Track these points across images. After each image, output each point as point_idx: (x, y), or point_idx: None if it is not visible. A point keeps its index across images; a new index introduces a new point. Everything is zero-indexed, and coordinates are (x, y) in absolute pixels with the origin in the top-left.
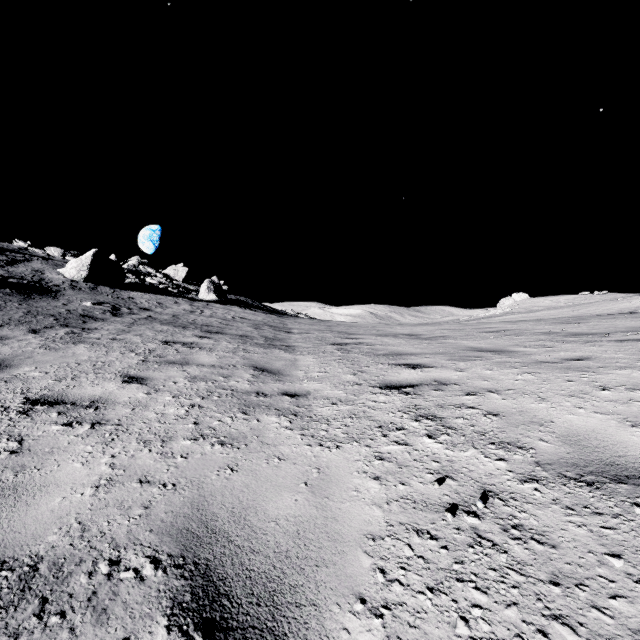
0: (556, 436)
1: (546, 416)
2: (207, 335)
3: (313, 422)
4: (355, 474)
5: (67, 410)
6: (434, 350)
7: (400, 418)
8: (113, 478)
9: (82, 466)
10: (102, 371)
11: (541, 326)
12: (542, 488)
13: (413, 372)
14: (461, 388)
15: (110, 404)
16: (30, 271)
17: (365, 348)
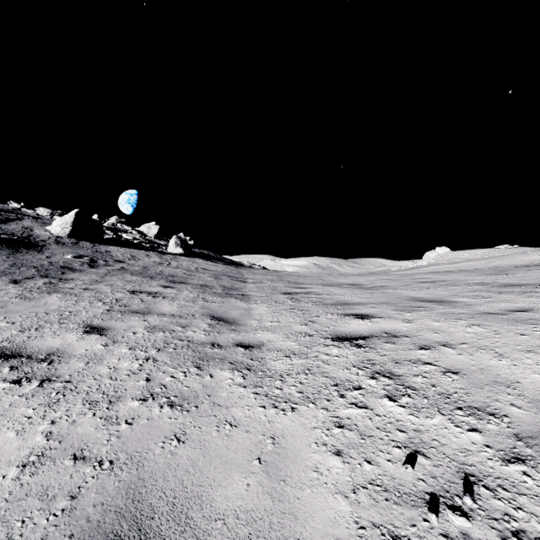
0: (528, 400)
1: (510, 375)
2: (171, 285)
3: (267, 378)
4: (314, 447)
5: (20, 364)
6: (378, 300)
7: (356, 375)
8: (45, 453)
9: (15, 436)
10: (67, 321)
11: (472, 277)
12: (532, 472)
13: (362, 323)
14: (413, 341)
15: (65, 357)
16: (21, 228)
17: (314, 297)
